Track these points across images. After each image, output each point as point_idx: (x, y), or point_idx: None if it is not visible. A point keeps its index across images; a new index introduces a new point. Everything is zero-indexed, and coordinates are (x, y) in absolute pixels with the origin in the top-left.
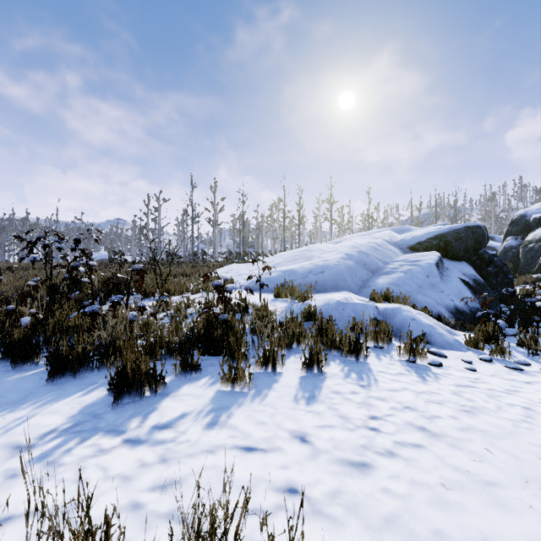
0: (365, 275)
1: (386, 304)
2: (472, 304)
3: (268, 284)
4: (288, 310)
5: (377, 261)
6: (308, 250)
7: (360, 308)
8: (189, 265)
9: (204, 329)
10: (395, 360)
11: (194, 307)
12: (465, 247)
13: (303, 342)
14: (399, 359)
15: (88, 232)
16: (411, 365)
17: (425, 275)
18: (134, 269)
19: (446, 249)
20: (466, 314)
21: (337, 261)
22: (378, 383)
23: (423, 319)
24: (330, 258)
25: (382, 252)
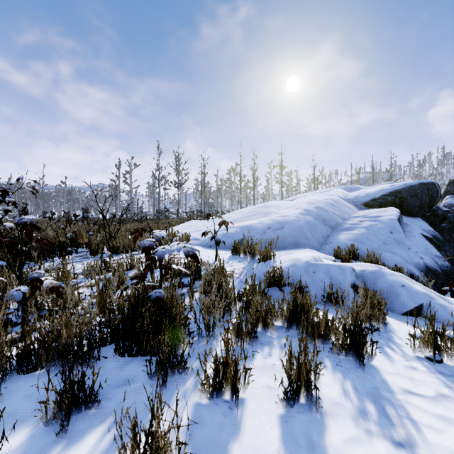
0: (325, 231)
1: (357, 264)
2: (441, 262)
3: (225, 240)
4: (248, 272)
5: (335, 217)
6: (265, 206)
7: (334, 270)
8: (152, 222)
9: (127, 312)
10: (410, 358)
11: (137, 269)
12: (420, 203)
13: (272, 325)
14: (415, 355)
15: (69, 193)
16: (441, 370)
17: (388, 231)
18: (19, 222)
19: (401, 206)
20: (438, 273)
21: (296, 217)
22: (423, 432)
23: (413, 284)
24: (289, 213)
25: (339, 208)
